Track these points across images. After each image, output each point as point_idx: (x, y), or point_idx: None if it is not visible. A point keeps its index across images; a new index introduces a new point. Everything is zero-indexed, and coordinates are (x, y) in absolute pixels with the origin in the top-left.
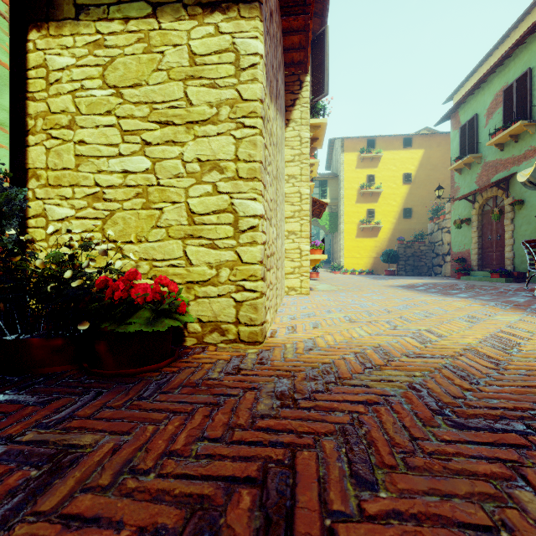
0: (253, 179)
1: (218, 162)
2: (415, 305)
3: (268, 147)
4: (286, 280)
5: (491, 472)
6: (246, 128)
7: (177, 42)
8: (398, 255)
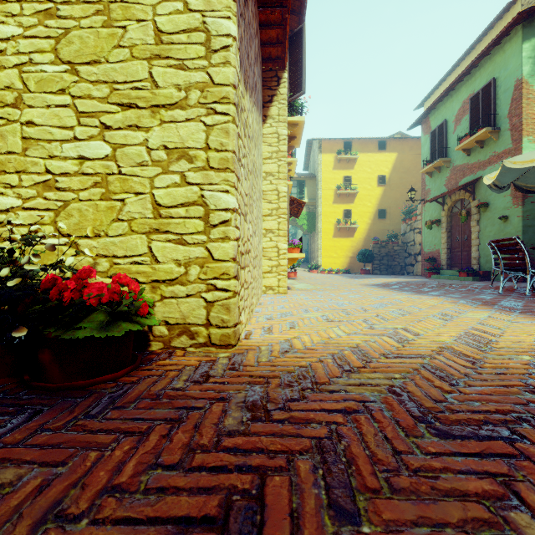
0: (225, 170)
1: (186, 150)
2: (391, 303)
3: (242, 138)
4: (264, 279)
5: (482, 491)
6: (218, 115)
7: (141, 17)
8: (373, 255)
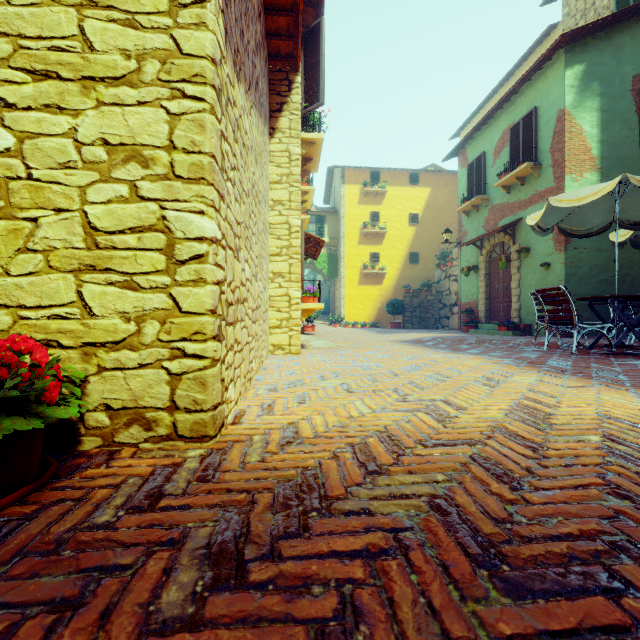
0: (198, 181)
1: (139, 148)
2: (426, 365)
3: (230, 142)
4: (271, 335)
5: None
6: (188, 99)
7: None
8: (404, 306)
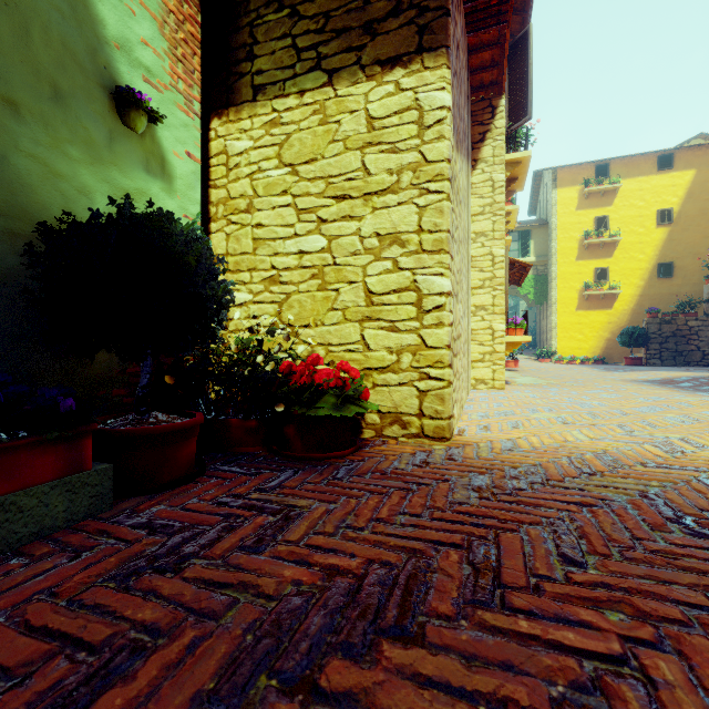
0: (439, 252)
1: (398, 235)
2: (670, 407)
3: (455, 210)
4: (473, 369)
5: None
6: (431, 194)
7: (353, 108)
8: (647, 335)
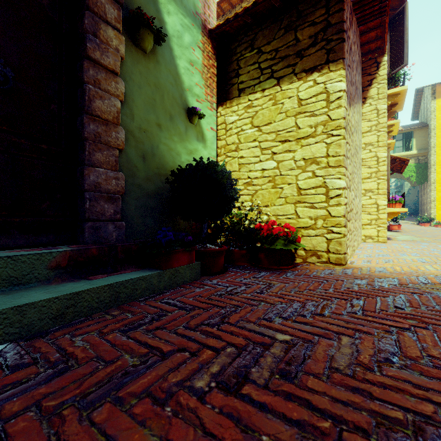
0: (338, 166)
1: (315, 158)
2: None
3: (348, 141)
4: (363, 230)
5: None
6: (334, 136)
7: (290, 95)
8: None
